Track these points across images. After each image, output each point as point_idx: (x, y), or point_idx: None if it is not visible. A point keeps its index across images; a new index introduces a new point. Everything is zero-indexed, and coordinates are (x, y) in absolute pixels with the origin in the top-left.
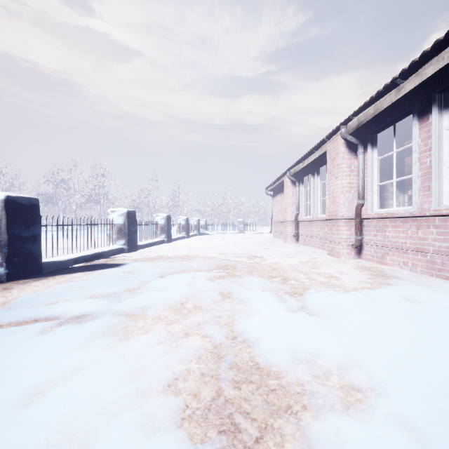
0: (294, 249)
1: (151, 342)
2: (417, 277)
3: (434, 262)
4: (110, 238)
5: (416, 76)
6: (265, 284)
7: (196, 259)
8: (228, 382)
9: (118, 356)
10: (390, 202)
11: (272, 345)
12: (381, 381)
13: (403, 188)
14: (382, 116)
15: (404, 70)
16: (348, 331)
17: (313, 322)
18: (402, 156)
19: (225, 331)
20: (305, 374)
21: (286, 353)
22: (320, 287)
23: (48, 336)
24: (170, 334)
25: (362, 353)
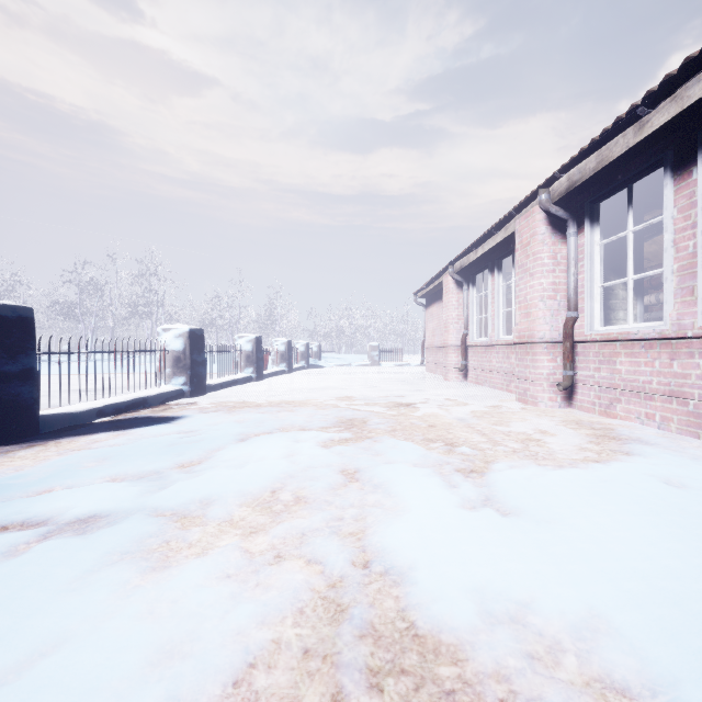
0: (461, 391)
1: (211, 575)
2: (673, 440)
3: (701, 414)
4: (161, 374)
5: (672, 101)
6: (418, 454)
7: (302, 409)
8: (356, 672)
9: (141, 611)
10: (620, 315)
11: (440, 583)
12: (667, 671)
13: (641, 292)
14: (608, 173)
15: (651, 92)
16: (579, 551)
17: (511, 531)
18: (639, 239)
19: (350, 550)
20: (511, 652)
21: (469, 603)
22: (514, 460)
23: (14, 565)
24: (247, 558)
25: (615, 603)
